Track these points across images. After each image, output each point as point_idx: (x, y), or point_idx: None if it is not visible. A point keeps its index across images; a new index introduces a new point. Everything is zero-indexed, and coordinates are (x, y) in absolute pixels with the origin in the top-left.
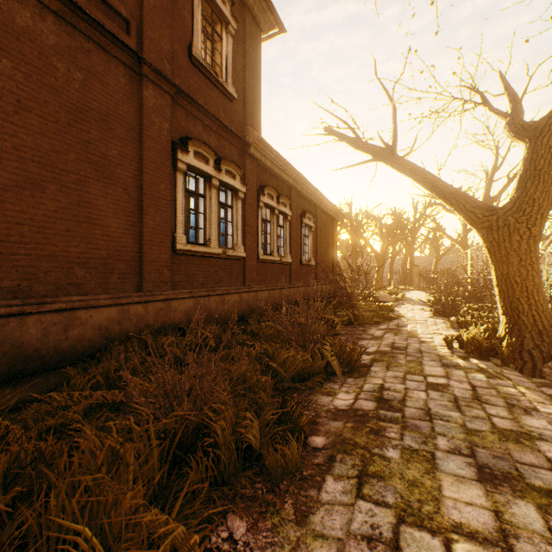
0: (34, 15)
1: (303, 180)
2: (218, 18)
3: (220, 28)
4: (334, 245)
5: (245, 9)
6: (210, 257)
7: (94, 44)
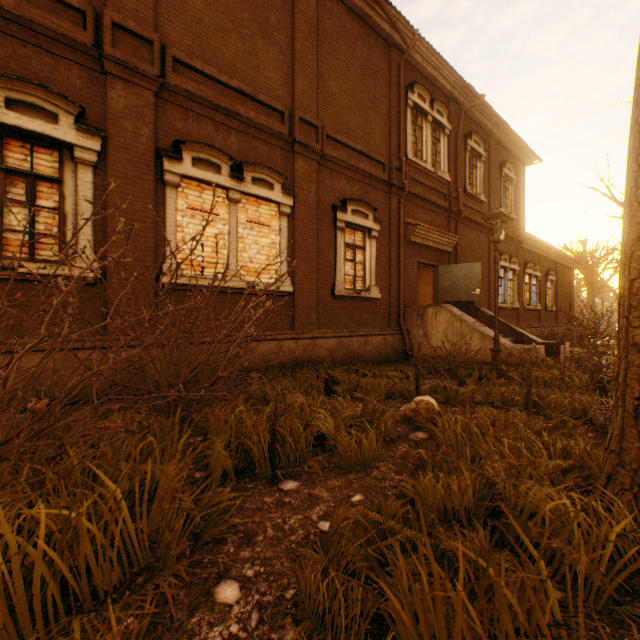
0: (471, 233)
1: (549, 250)
2: (507, 180)
3: (507, 183)
4: (570, 292)
5: (518, 163)
6: (505, 309)
7: (479, 232)
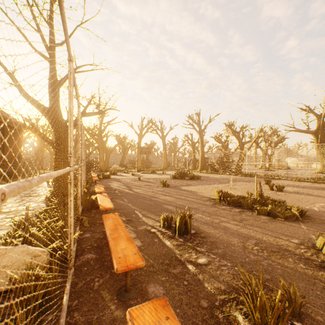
0: None
1: None
2: None
3: None
4: (19, 145)
5: None
6: None
7: None
